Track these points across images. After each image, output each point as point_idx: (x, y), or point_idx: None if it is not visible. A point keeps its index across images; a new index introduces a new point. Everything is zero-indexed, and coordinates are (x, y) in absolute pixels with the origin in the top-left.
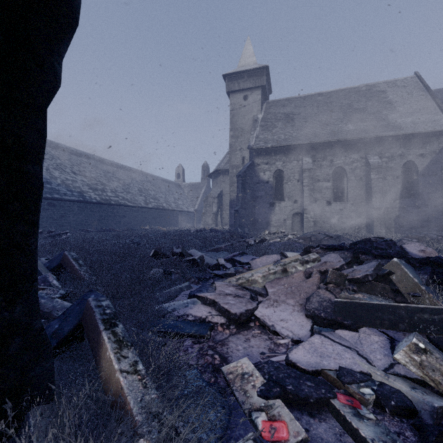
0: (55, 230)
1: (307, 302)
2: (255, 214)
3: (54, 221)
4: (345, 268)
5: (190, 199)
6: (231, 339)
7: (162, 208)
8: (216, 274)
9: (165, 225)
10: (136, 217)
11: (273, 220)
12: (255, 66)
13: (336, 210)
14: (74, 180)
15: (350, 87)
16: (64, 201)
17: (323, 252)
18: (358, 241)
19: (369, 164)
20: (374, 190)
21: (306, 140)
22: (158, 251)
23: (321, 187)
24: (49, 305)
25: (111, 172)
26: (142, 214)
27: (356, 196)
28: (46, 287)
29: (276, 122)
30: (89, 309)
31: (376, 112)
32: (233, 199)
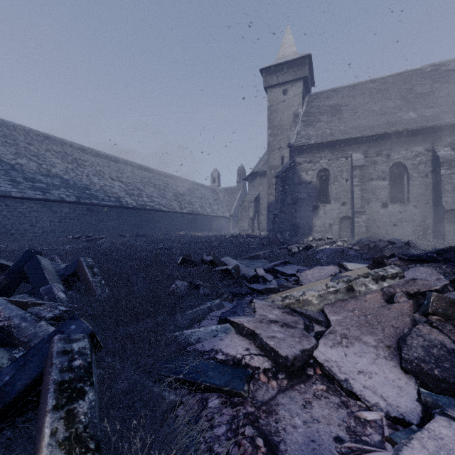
0: (94, 235)
1: (403, 345)
2: (296, 218)
3: (92, 226)
4: (450, 290)
5: (225, 204)
6: (281, 400)
7: (197, 213)
8: (254, 289)
9: (200, 231)
10: (170, 222)
11: (317, 225)
12: (295, 56)
13: (394, 213)
14: (112, 186)
15: (411, 69)
16: (102, 207)
17: (403, 264)
18: (440, 250)
19: (438, 157)
20: (445, 188)
21: (357, 133)
22: (187, 258)
23: (375, 187)
24: (29, 331)
25: (148, 177)
26: (177, 219)
27: (420, 197)
28: (44, 302)
29: (320, 116)
30: (49, 356)
31: (445, 95)
32: (271, 203)
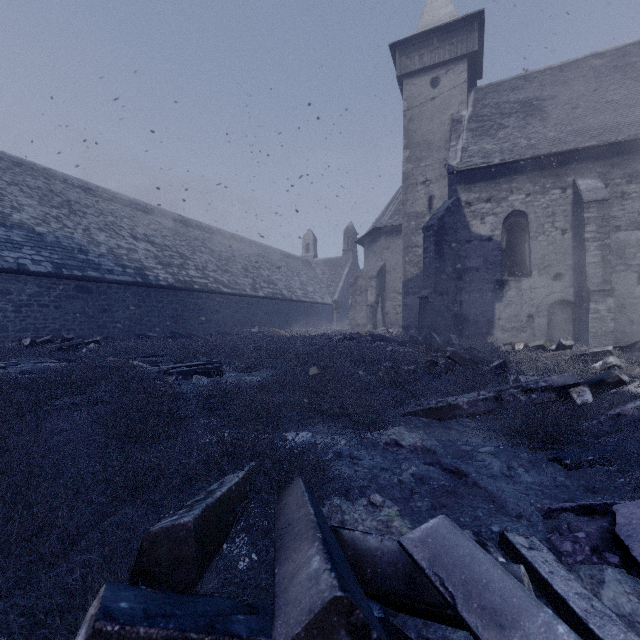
0: (91, 336)
1: None
2: (462, 304)
3: (88, 320)
4: None
5: (325, 284)
6: None
7: (280, 298)
8: None
9: (286, 327)
10: (236, 313)
11: (504, 317)
12: (454, 18)
13: None
14: (132, 248)
15: None
16: (108, 284)
17: None
18: None
19: None
20: None
21: (587, 140)
22: None
23: (624, 243)
24: None
25: (200, 239)
26: (248, 307)
27: None
28: None
29: (503, 119)
30: None
31: None
32: (410, 278)
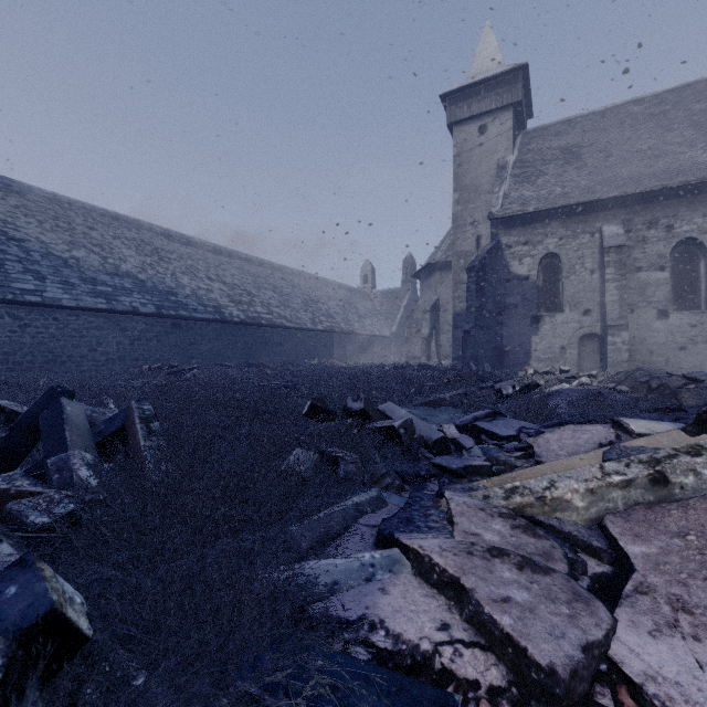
0: (182, 365)
1: None
2: (503, 337)
3: (180, 351)
4: None
5: (383, 316)
6: None
7: (338, 331)
8: (444, 467)
9: (344, 359)
10: (298, 345)
11: (539, 349)
12: (500, 69)
13: (681, 327)
14: (209, 289)
15: None
16: (194, 321)
17: None
18: None
19: None
20: None
21: (611, 190)
22: (319, 405)
23: (645, 283)
24: None
25: (263, 275)
26: (308, 340)
27: None
28: (42, 490)
29: (544, 166)
30: None
31: None
32: (459, 312)
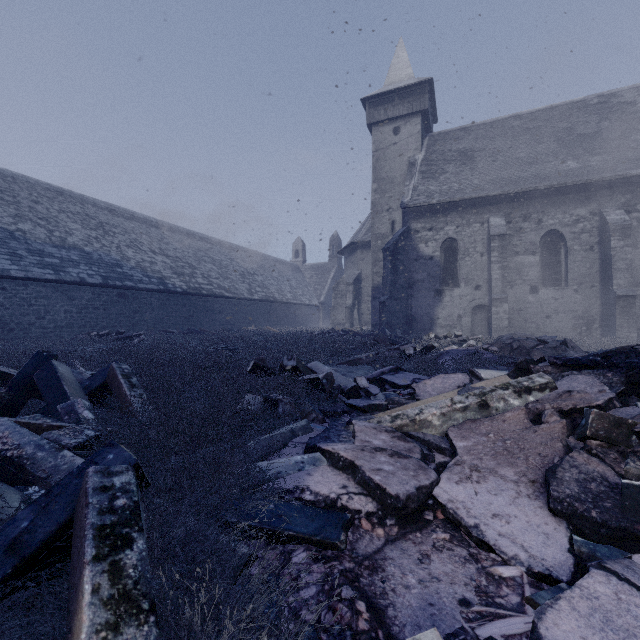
0: (127, 331)
1: (551, 479)
2: (412, 307)
3: (126, 319)
4: (617, 405)
5: (312, 287)
6: (390, 553)
7: (273, 300)
8: (354, 406)
9: (278, 325)
10: (236, 313)
11: (441, 317)
12: (411, 81)
13: (547, 300)
14: (153, 261)
15: (570, 101)
16: (139, 291)
17: (556, 371)
18: (607, 352)
19: (608, 223)
20: (617, 267)
21: (496, 189)
22: (260, 364)
23: (521, 264)
24: (48, 464)
25: (203, 249)
26: (245, 308)
27: (583, 278)
28: (65, 424)
29: (445, 165)
30: (83, 494)
31: (618, 137)
32: (377, 286)
